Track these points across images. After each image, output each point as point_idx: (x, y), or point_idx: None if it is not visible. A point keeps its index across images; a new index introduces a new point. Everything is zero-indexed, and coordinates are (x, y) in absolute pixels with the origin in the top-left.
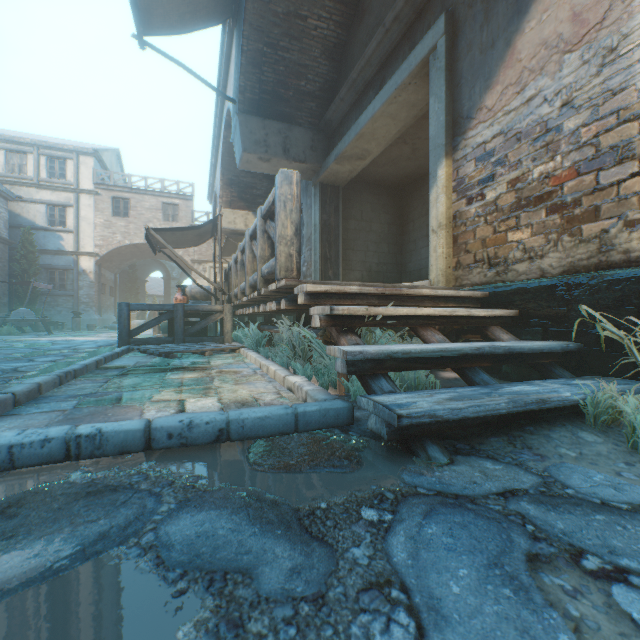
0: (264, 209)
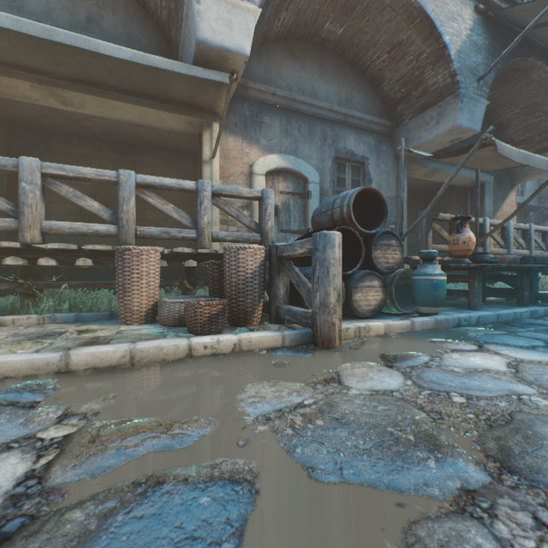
0: None
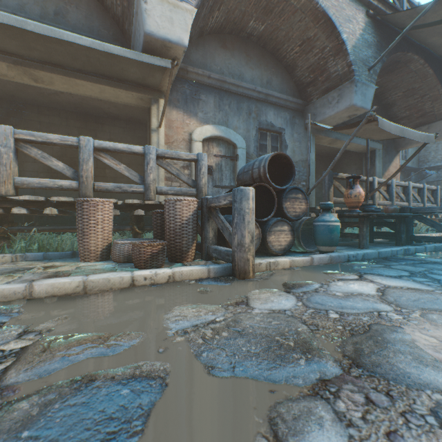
0: (428, 187)
